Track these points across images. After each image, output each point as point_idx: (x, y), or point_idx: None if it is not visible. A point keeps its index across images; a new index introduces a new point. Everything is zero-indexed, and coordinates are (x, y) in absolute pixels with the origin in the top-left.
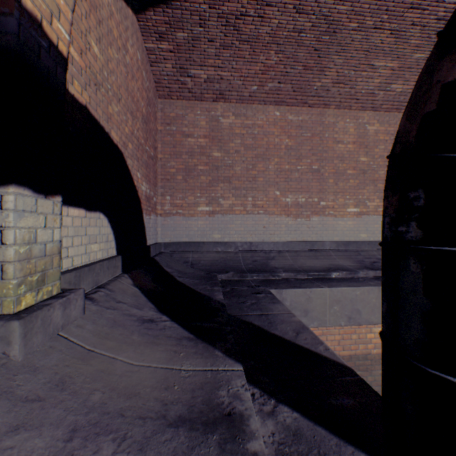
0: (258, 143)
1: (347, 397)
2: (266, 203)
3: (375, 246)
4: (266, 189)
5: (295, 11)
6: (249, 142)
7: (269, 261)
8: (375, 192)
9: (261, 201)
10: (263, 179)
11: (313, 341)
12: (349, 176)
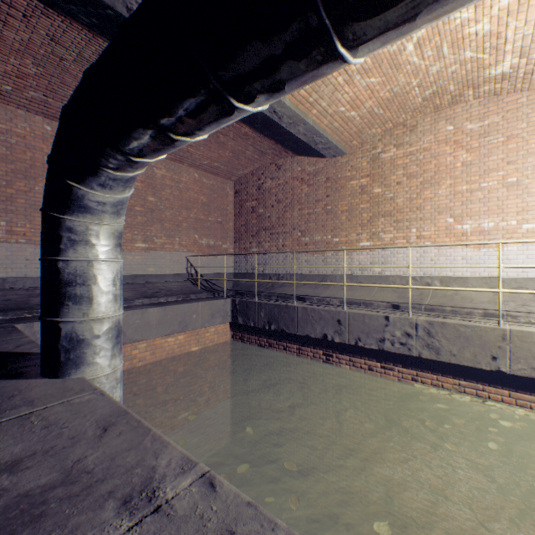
0: (18, 156)
1: (31, 365)
2: (31, 231)
3: (162, 278)
4: (32, 214)
5: (50, 39)
6: (3, 152)
7: (32, 298)
8: (163, 231)
9: (24, 228)
10: (26, 202)
11: (33, 347)
12: (138, 212)
